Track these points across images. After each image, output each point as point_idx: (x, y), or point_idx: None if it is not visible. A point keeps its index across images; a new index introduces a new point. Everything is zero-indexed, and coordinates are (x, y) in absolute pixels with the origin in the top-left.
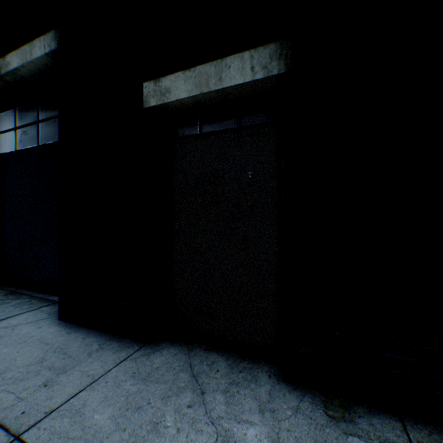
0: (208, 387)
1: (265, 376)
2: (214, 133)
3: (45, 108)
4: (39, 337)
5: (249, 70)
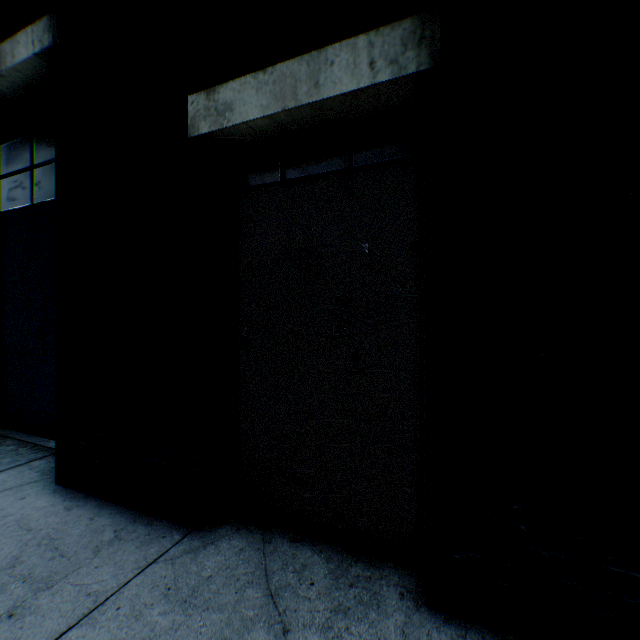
0: (295, 620)
1: (394, 594)
2: (306, 180)
3: (42, 145)
4: (18, 516)
5: (366, 67)
